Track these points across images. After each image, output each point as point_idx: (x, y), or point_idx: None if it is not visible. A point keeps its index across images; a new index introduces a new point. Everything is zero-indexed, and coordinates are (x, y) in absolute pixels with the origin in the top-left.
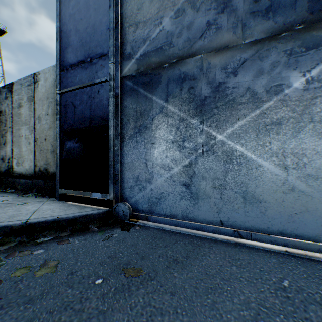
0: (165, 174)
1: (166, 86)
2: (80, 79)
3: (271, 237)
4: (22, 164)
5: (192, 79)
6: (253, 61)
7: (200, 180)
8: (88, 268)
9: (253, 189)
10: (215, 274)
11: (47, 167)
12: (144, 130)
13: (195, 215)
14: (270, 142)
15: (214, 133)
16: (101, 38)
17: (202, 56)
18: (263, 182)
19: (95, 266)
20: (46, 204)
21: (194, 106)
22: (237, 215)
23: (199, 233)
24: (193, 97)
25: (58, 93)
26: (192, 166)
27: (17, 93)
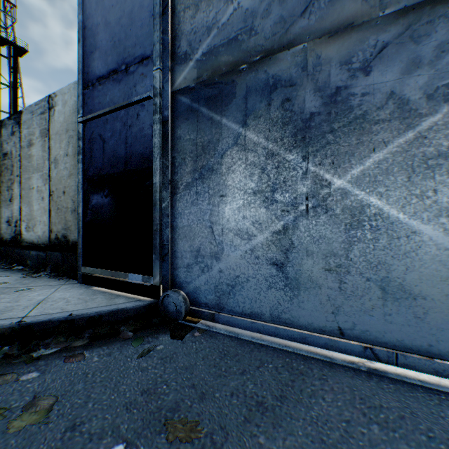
0: (243, 246)
1: (244, 101)
2: (111, 98)
3: (437, 362)
4: (34, 229)
5: (288, 85)
6: (400, 45)
7: (302, 257)
8: (104, 417)
9: (401, 275)
10: (340, 443)
11: (66, 233)
12: (208, 174)
13: (293, 316)
14: (435, 190)
15: (328, 176)
16: (142, 32)
17: (305, 45)
18: (421, 262)
19: (117, 412)
20: (61, 290)
21: (292, 132)
22: (370, 320)
23: (300, 346)
24: (290, 116)
25: (79, 121)
26: (288, 232)
27: (27, 126)
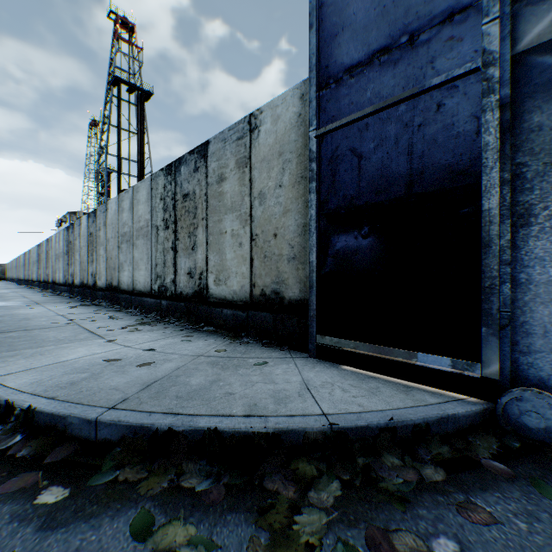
0: None
1: None
2: (375, 92)
3: None
4: (226, 283)
5: None
6: None
7: None
8: None
9: None
10: None
11: (278, 288)
12: None
13: None
14: None
15: None
16: None
17: None
18: None
19: None
20: (303, 367)
21: None
22: None
23: None
24: None
25: (315, 135)
26: None
27: (215, 158)
